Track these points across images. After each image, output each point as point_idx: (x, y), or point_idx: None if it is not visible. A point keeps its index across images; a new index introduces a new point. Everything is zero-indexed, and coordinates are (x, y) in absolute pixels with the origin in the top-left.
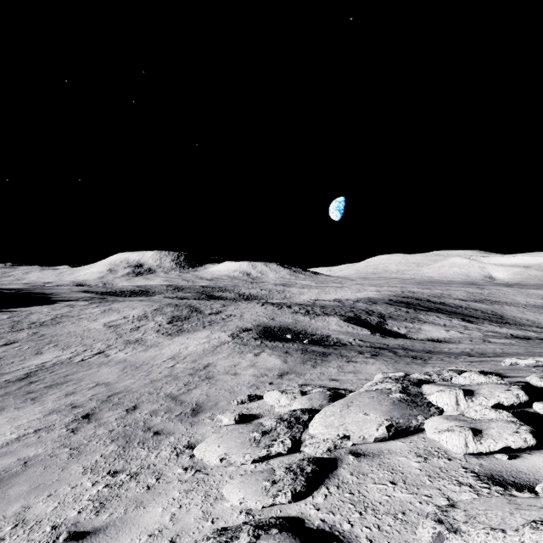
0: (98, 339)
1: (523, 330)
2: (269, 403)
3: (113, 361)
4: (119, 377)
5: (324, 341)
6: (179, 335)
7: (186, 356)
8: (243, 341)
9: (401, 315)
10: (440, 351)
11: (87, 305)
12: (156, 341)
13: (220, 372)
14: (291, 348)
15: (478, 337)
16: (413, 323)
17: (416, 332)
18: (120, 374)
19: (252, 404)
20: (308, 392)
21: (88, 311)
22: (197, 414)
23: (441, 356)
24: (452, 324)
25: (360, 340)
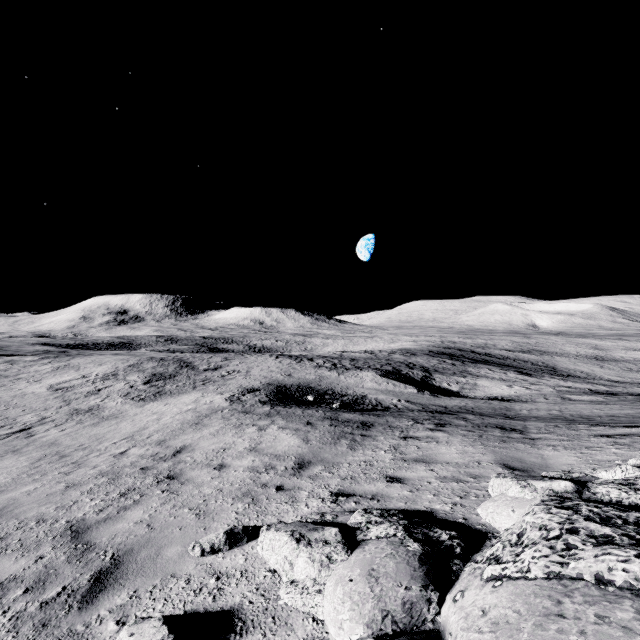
0: (31, 409)
1: (590, 383)
2: (268, 563)
3: (33, 444)
4: (15, 479)
5: (359, 404)
6: (155, 400)
7: (152, 434)
8: (244, 407)
9: (447, 368)
10: (520, 415)
11: (36, 360)
12: (118, 409)
13: (196, 464)
14: (314, 416)
15: (551, 393)
16: (465, 378)
17: (471, 388)
18: (22, 471)
19: (233, 556)
20: (359, 535)
21: (33, 369)
22: (96, 596)
23: (541, 425)
24: (509, 378)
25: (407, 401)
